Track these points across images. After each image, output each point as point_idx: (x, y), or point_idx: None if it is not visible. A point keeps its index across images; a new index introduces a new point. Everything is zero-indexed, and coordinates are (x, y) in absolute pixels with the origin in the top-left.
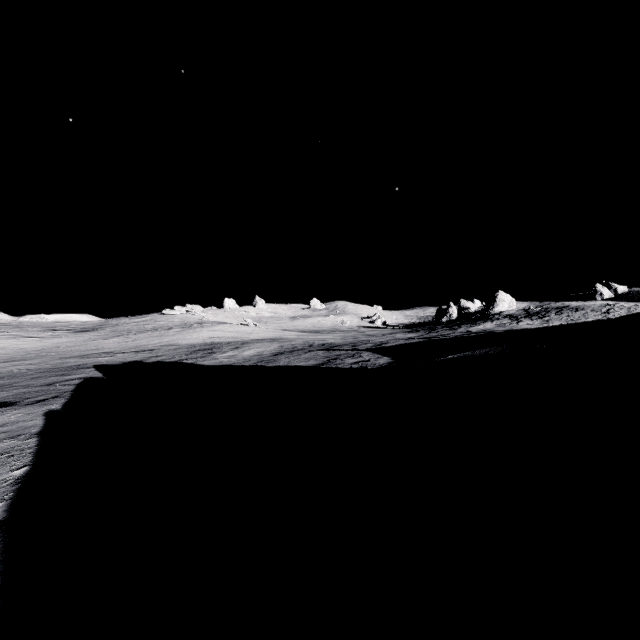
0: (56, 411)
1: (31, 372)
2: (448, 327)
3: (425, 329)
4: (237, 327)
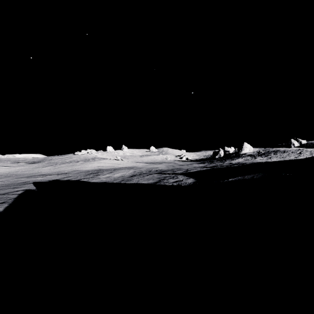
0: None
1: None
2: (220, 161)
3: (208, 162)
4: (112, 161)
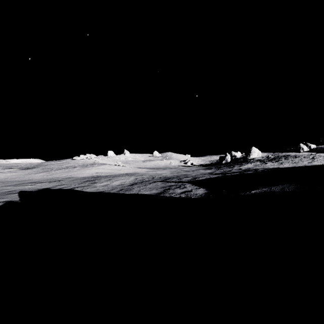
0: None
1: None
2: (227, 166)
3: (215, 167)
4: (112, 166)
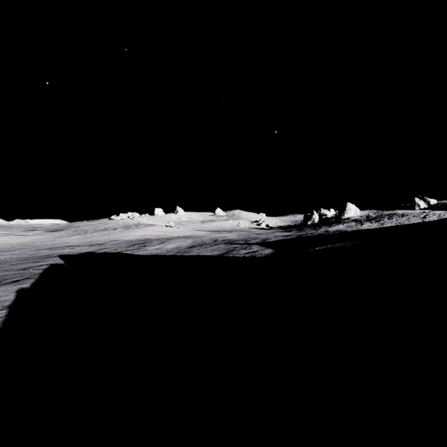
0: (25, 289)
1: (13, 260)
2: (312, 228)
3: (296, 229)
4: (163, 228)
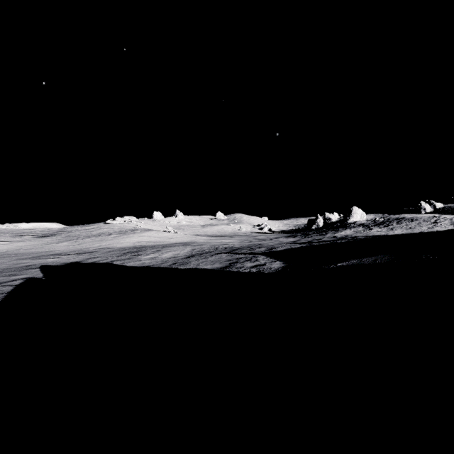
0: None
1: None
2: (318, 233)
3: (301, 234)
4: (161, 233)
